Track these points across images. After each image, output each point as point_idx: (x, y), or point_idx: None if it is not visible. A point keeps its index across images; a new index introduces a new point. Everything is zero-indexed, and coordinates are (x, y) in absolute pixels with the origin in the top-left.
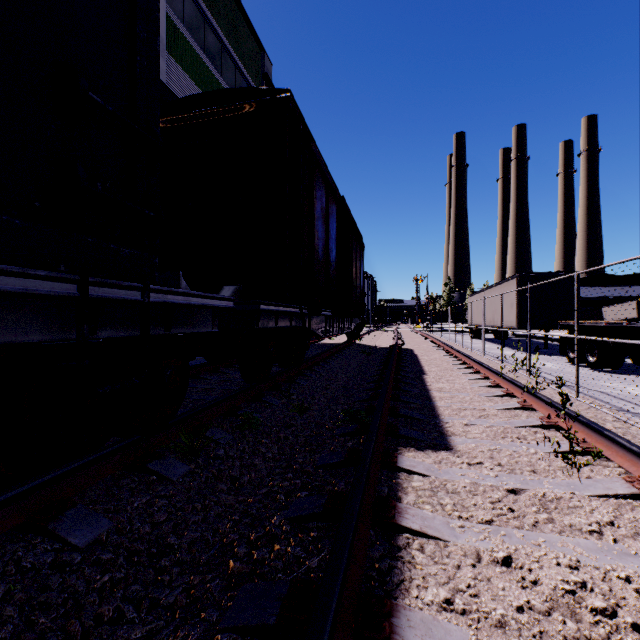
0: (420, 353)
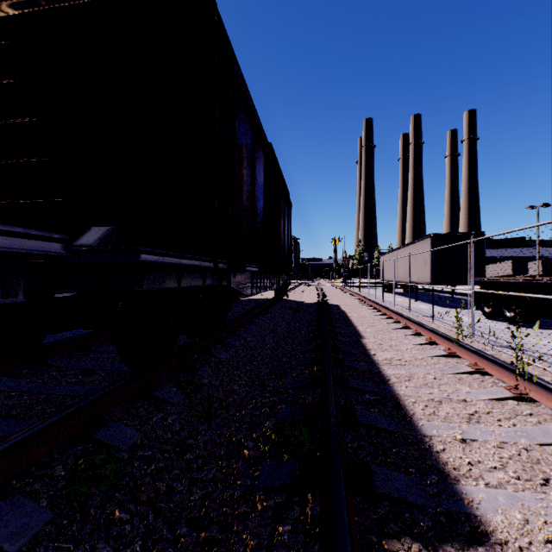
0: (347, 309)
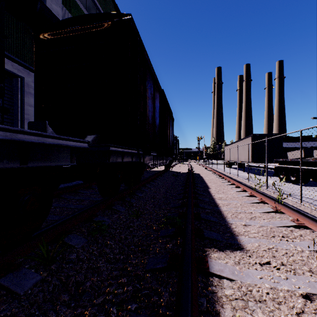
0: (204, 175)
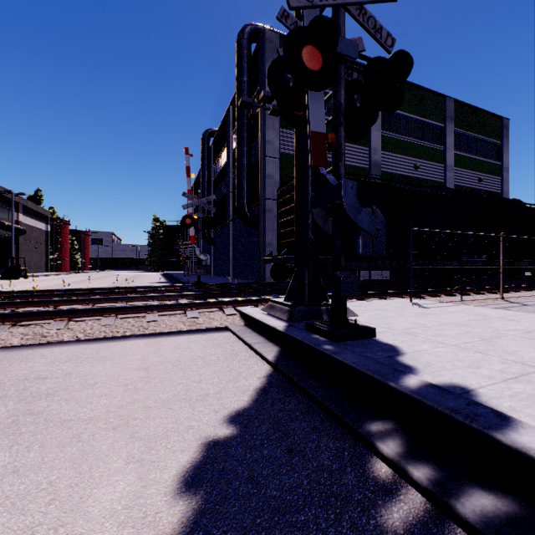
0: None
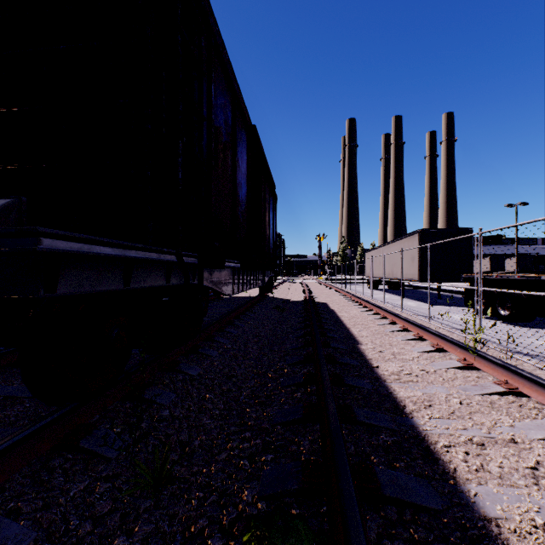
0: (337, 308)
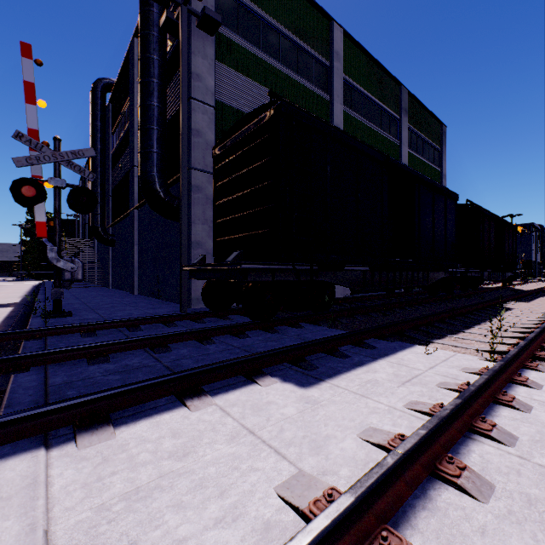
0: None
